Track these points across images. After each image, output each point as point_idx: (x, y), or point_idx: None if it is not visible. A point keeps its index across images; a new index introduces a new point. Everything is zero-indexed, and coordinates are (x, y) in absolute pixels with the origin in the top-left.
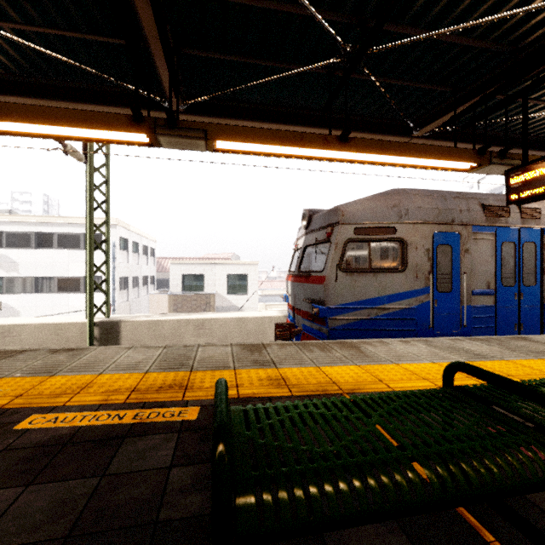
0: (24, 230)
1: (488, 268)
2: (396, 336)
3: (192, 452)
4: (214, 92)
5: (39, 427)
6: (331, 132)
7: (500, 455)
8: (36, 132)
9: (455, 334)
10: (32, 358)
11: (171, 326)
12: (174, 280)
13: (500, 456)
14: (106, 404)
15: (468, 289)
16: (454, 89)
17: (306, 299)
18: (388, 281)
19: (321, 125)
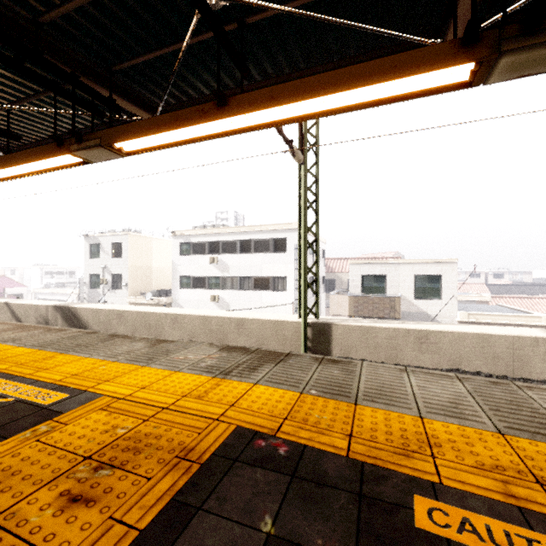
0: (232, 239)
1: None
2: None
3: None
4: (510, 3)
5: (464, 544)
6: None
7: None
8: (321, 109)
9: None
10: (306, 368)
11: (386, 335)
12: (353, 281)
13: None
14: (529, 512)
15: None
16: None
17: None
18: None
19: None
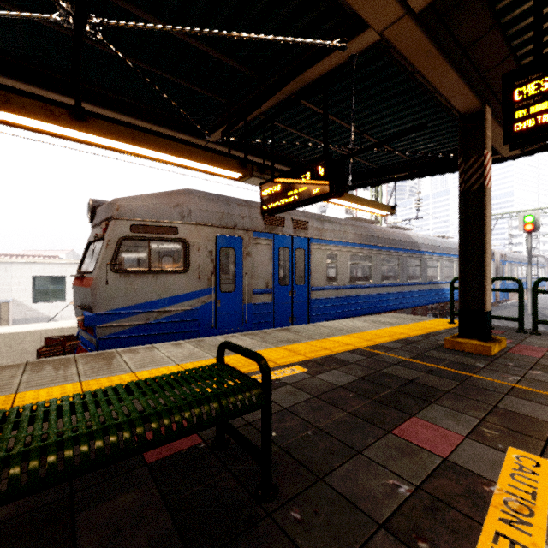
0: None
1: (267, 270)
2: (178, 339)
3: None
4: None
5: None
6: (112, 114)
7: None
8: None
9: (237, 330)
10: None
11: None
12: None
13: None
14: None
15: (250, 289)
16: (228, 102)
17: (81, 305)
18: (170, 282)
19: (97, 103)
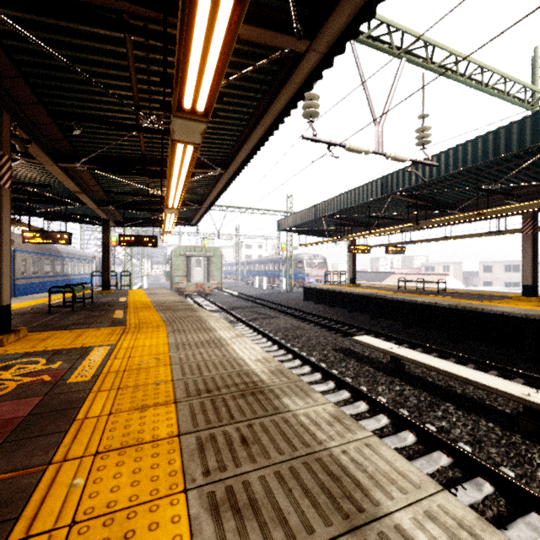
0: None
1: None
2: None
3: (18, 316)
4: None
5: None
6: None
7: (81, 289)
8: None
9: None
10: None
11: None
12: None
13: (81, 289)
14: None
15: None
16: None
17: None
18: None
19: None
